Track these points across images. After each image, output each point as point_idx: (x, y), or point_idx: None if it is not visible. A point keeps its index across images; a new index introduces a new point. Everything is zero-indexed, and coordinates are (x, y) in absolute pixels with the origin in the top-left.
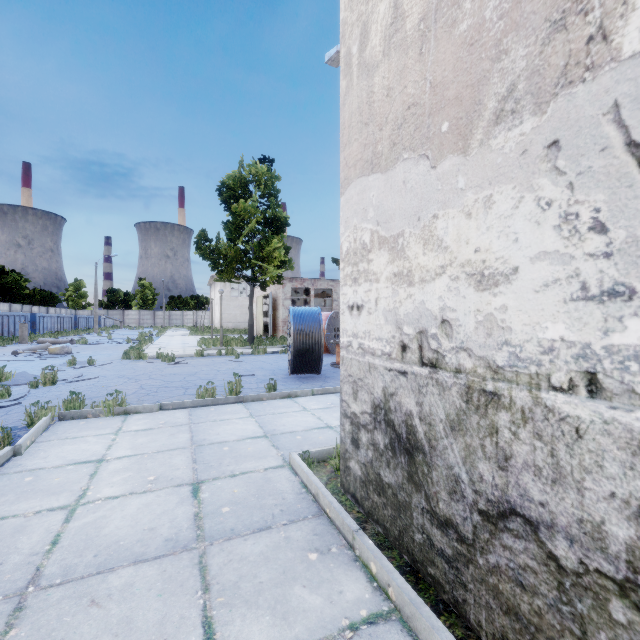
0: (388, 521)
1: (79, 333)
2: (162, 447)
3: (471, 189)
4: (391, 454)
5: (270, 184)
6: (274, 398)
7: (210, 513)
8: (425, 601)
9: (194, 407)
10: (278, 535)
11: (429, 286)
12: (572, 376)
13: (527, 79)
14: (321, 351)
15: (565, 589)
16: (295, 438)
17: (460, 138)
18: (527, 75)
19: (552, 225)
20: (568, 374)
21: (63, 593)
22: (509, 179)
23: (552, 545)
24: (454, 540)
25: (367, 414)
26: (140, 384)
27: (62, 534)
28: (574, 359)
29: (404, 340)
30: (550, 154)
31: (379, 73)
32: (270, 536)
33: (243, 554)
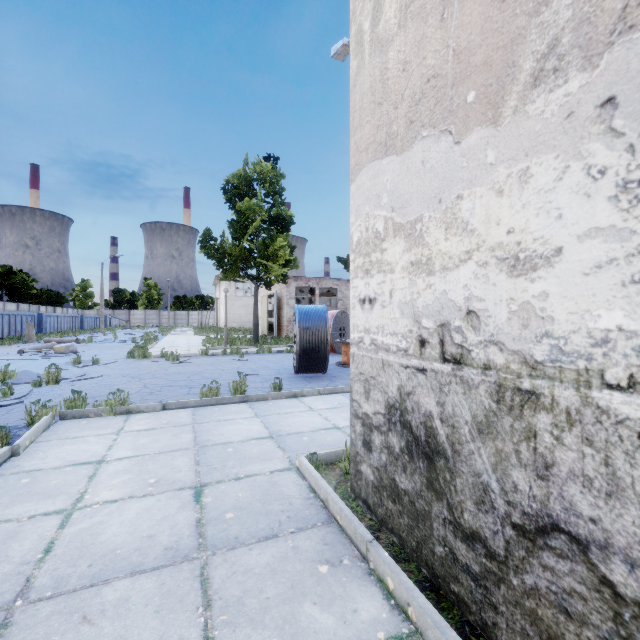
0: (404, 531)
1: (85, 333)
2: (164, 448)
3: (503, 163)
4: (408, 458)
5: (275, 182)
6: (279, 398)
7: (213, 519)
8: (449, 622)
9: (198, 406)
10: (285, 544)
11: (452, 274)
12: (633, 372)
13: (574, 30)
14: (327, 350)
15: (624, 621)
16: (302, 439)
17: (489, 107)
18: (574, 26)
19: (606, 196)
20: (628, 369)
21: (53, 608)
22: (550, 147)
23: (606, 569)
24: (482, 556)
25: (380, 415)
26: (144, 383)
27: (56, 541)
28: (636, 352)
29: (423, 334)
30: (604, 114)
31: (394, 47)
32: (277, 545)
33: (248, 565)
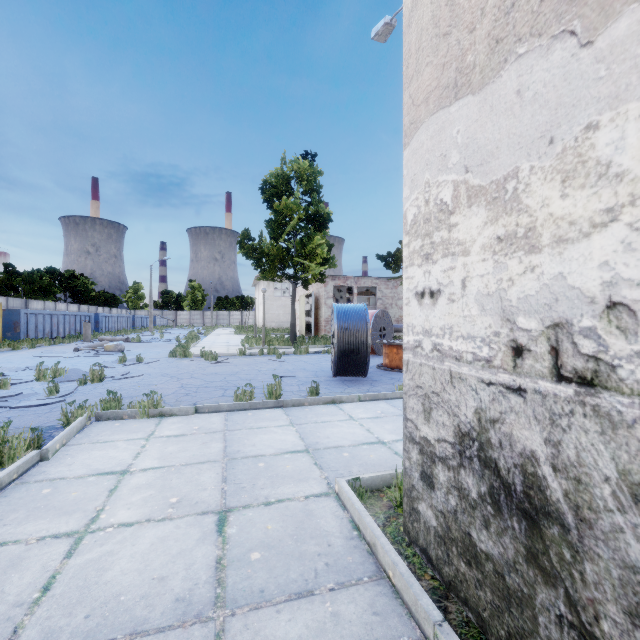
0: (486, 609)
1: (136, 332)
2: (191, 459)
3: None
4: (492, 511)
5: (312, 180)
6: (316, 403)
7: (235, 560)
8: None
9: (231, 411)
10: (323, 608)
11: (576, 248)
12: None
13: None
14: (368, 352)
15: None
16: (341, 455)
17: None
18: None
19: None
20: None
21: None
22: None
23: None
24: None
25: (447, 443)
26: (181, 383)
27: (58, 575)
28: None
29: (518, 339)
30: None
31: None
32: (312, 609)
33: (274, 639)
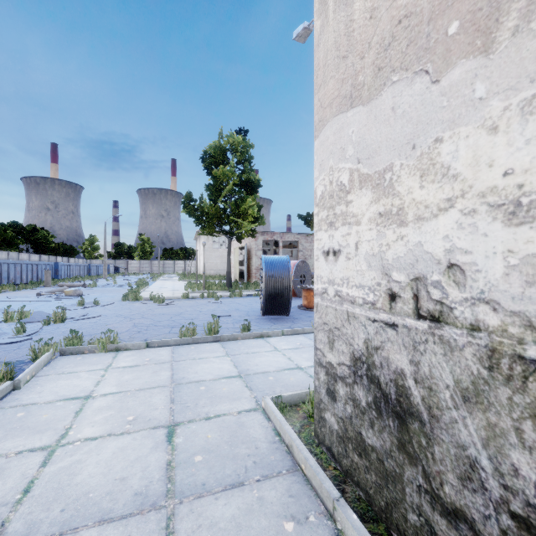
0: (371, 488)
1: (92, 278)
2: (144, 385)
3: (497, 95)
4: (375, 414)
5: (245, 152)
6: (248, 338)
7: (182, 462)
8: None
9: (177, 345)
10: (251, 494)
11: (429, 224)
12: None
13: None
14: (290, 295)
15: None
16: (267, 379)
17: (478, 35)
18: None
19: None
20: None
21: None
22: None
23: None
24: None
25: (345, 366)
26: (133, 323)
27: (36, 480)
28: None
29: (393, 288)
30: None
31: None
32: (242, 495)
33: (213, 518)
